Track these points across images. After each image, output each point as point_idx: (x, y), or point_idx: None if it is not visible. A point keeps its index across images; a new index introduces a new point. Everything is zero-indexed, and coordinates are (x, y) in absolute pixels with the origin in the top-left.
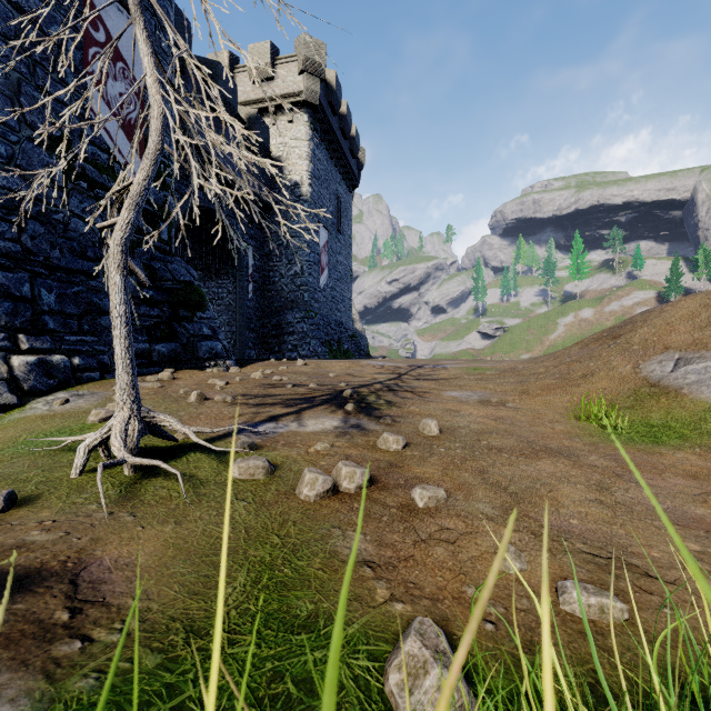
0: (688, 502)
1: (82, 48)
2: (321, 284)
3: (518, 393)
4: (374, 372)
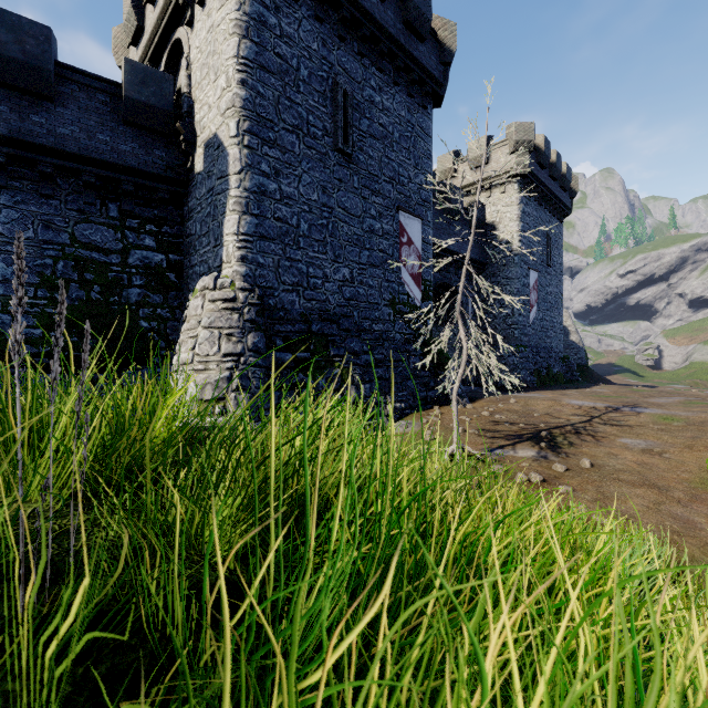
0: (699, 516)
1: (399, 250)
2: (530, 320)
3: (682, 447)
4: (571, 413)
